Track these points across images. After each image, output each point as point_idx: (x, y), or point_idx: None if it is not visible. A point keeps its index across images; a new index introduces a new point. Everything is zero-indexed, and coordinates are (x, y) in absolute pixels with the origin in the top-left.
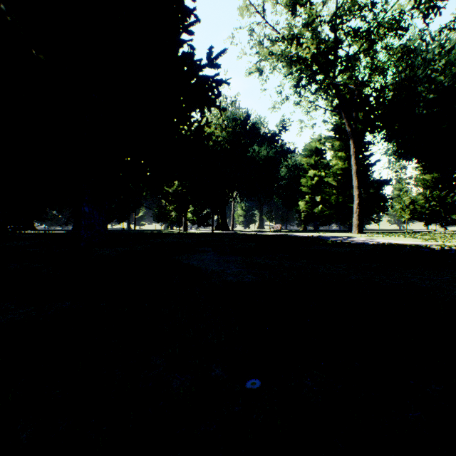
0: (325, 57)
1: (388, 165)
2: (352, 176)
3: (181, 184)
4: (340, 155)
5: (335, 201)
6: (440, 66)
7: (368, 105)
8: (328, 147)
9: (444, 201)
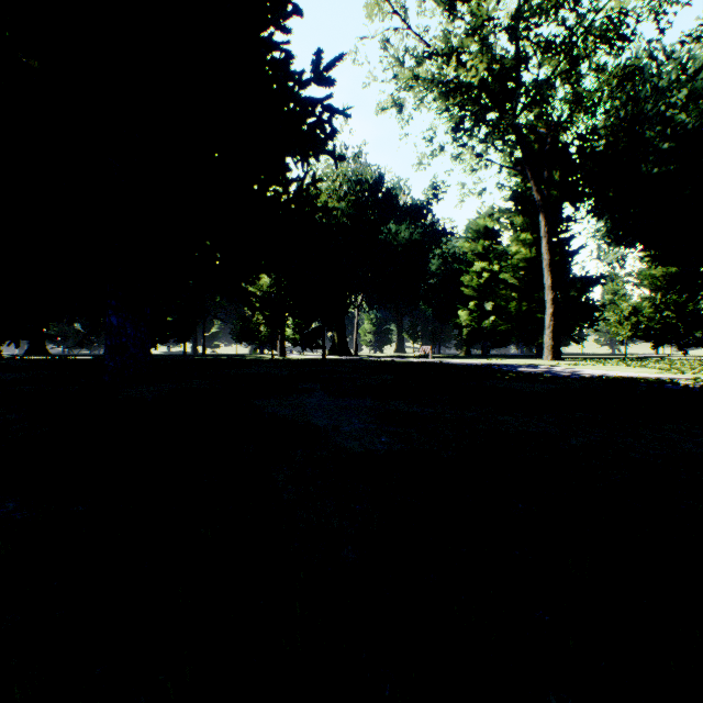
0: (502, 83)
1: (598, 254)
2: (542, 270)
3: (275, 282)
4: (524, 238)
5: (515, 309)
6: (680, 99)
7: (568, 158)
8: (505, 226)
9: (683, 310)
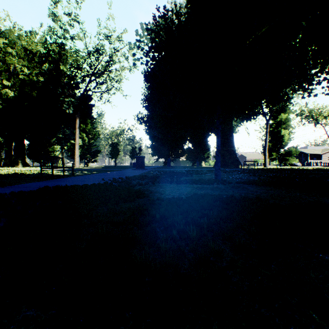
0: None
1: None
2: None
3: None
4: None
5: None
6: None
7: None
8: None
9: None
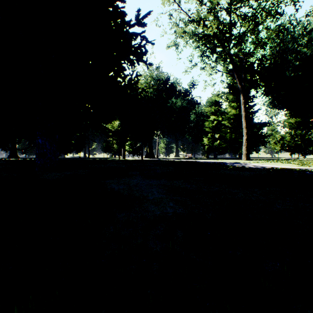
0: (223, 34)
1: (266, 112)
2: (241, 120)
3: (120, 125)
4: (233, 105)
5: (229, 137)
6: (304, 42)
7: (253, 69)
8: (224, 100)
9: (304, 137)
